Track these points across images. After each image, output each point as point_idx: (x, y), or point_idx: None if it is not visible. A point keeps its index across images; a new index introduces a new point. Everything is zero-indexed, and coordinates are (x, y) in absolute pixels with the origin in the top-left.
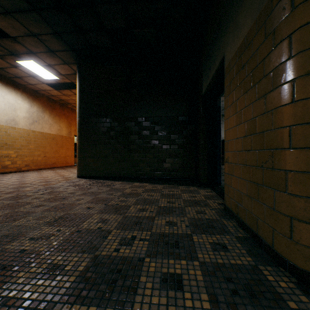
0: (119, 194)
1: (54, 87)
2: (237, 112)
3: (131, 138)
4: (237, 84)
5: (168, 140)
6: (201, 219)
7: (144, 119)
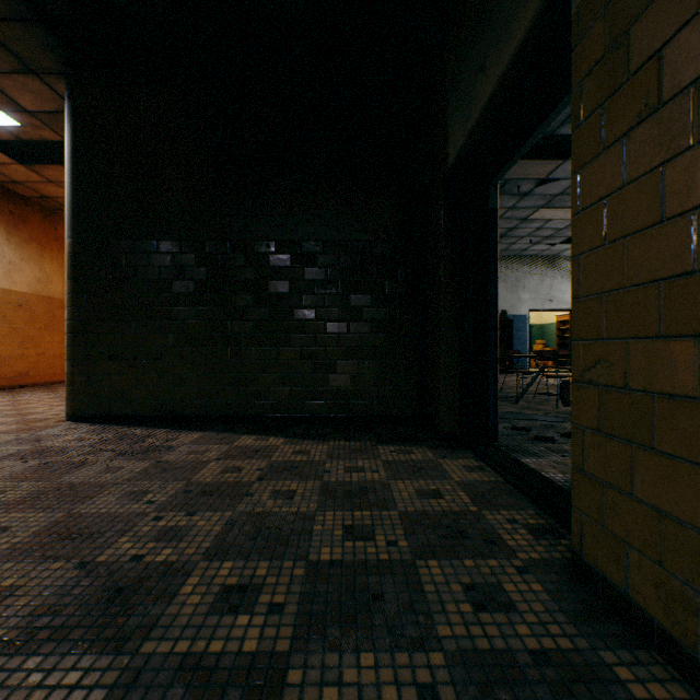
0: (169, 496)
1: (18, 158)
2: (692, 145)
3: (235, 302)
4: (687, 8)
5: (344, 309)
6: (512, 659)
7: (273, 248)
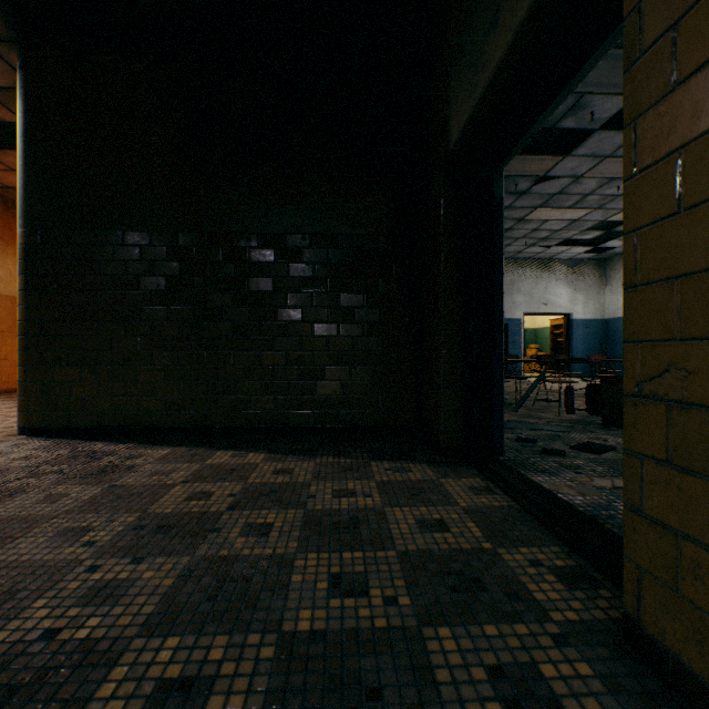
0: (115, 534)
1: None
2: None
3: (212, 301)
4: None
5: (334, 310)
6: None
7: (254, 241)
